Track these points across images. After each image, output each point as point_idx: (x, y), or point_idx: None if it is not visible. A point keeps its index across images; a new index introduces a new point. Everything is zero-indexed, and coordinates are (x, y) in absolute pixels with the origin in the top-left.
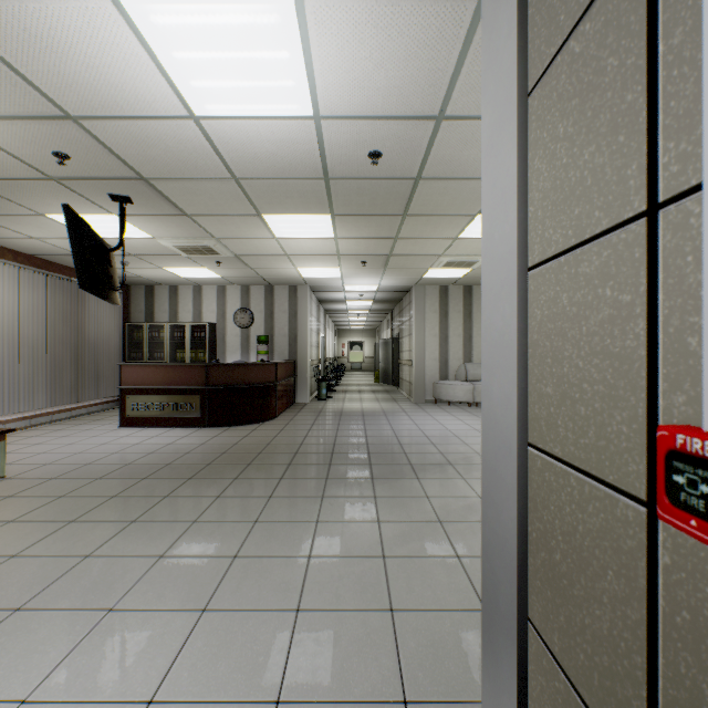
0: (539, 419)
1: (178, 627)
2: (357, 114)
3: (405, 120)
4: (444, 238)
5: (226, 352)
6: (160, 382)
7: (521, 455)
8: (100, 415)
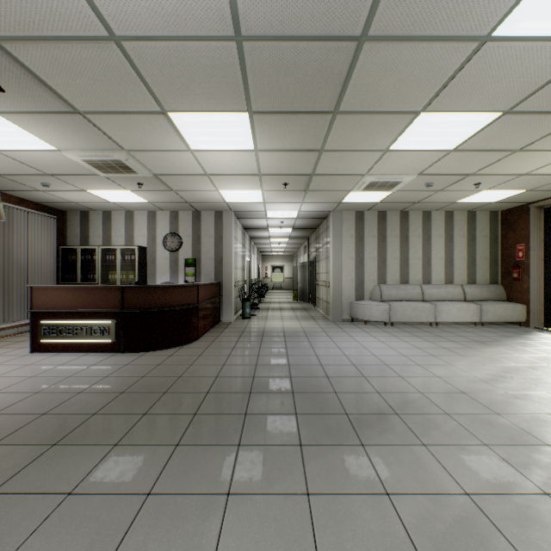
0: None
1: None
2: None
3: None
4: (372, 150)
5: (156, 274)
6: (73, 305)
7: None
8: (25, 336)
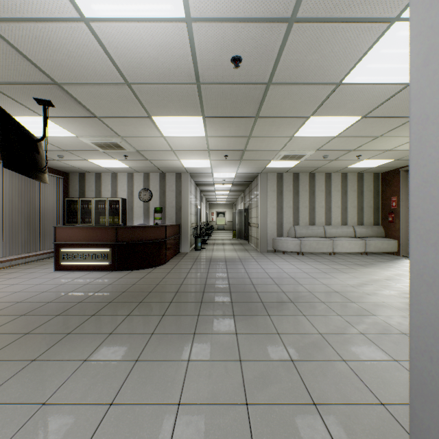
0: None
1: None
2: (222, 15)
3: (262, 22)
4: (283, 136)
5: (133, 218)
6: (83, 239)
7: None
8: (45, 261)
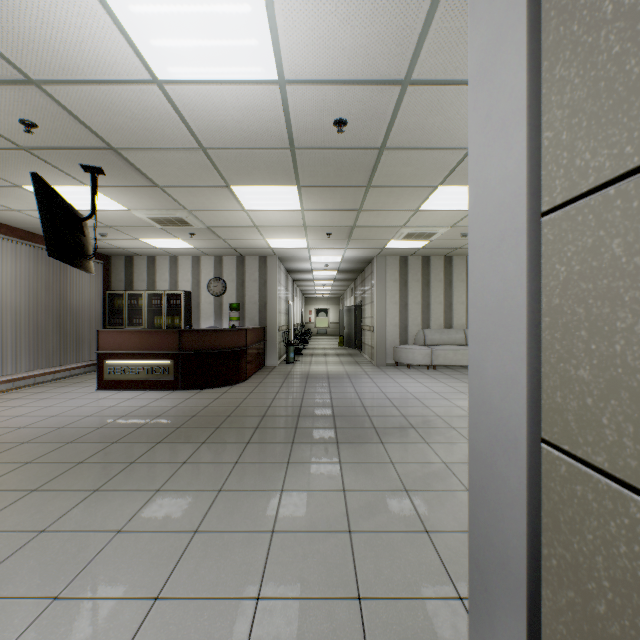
0: (563, 411)
1: (126, 621)
2: (323, 78)
3: (371, 84)
4: (405, 210)
5: (200, 318)
6: (136, 347)
7: (533, 454)
8: (80, 378)
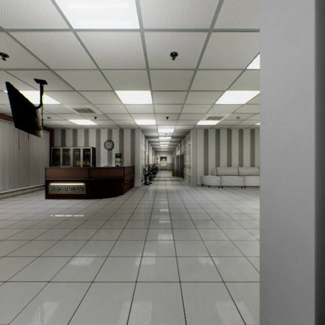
0: None
1: None
2: (164, 27)
3: (191, 31)
4: (207, 104)
5: (100, 161)
6: (66, 176)
7: (320, 258)
8: (37, 192)
